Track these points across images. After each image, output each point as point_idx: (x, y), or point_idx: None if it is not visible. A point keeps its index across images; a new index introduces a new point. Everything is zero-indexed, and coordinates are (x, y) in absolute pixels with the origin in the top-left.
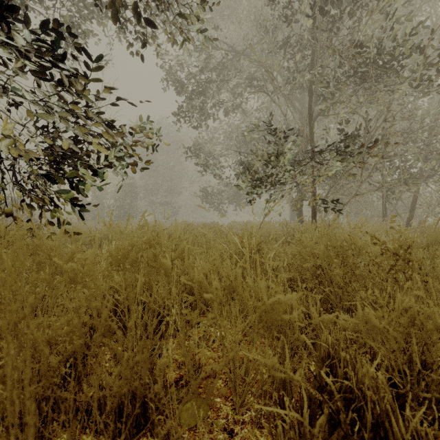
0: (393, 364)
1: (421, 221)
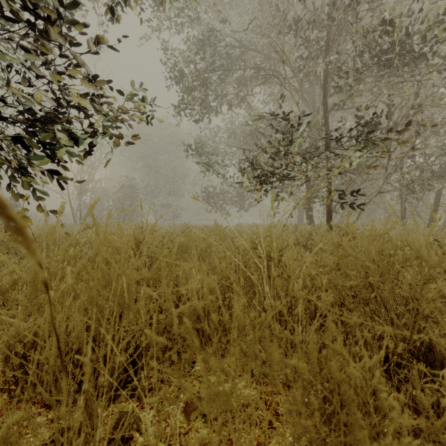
0: None
1: None
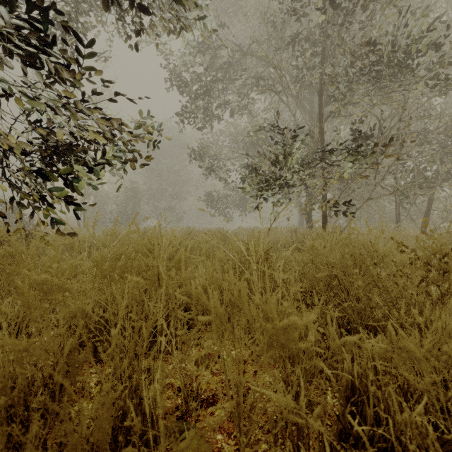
0: (434, 401)
1: (437, 227)
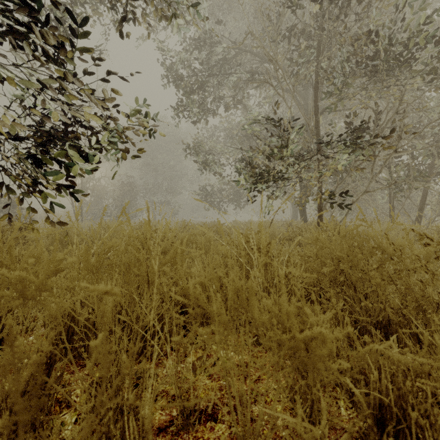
0: None
1: (431, 220)
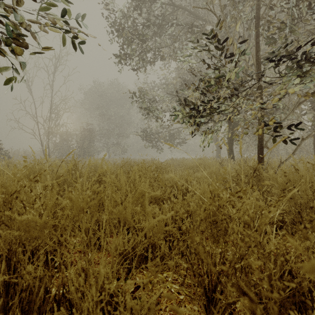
0: None
1: None
